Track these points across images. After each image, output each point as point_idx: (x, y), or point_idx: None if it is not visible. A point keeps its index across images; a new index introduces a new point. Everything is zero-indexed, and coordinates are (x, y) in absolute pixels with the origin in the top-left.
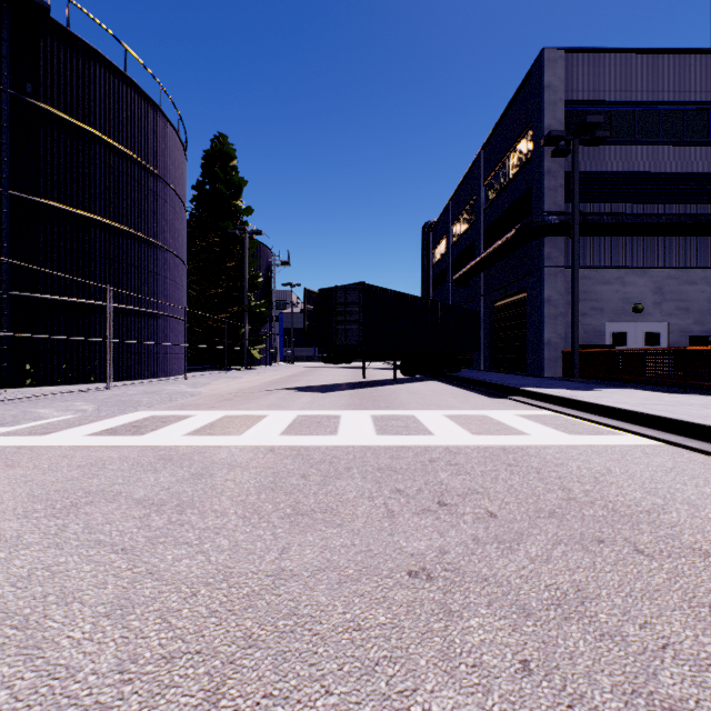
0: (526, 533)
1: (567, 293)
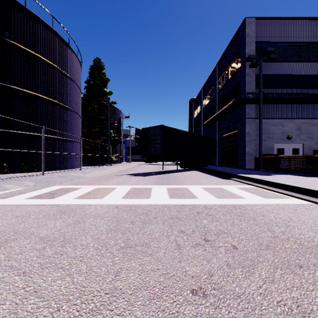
0: (256, 261)
1: (256, 130)
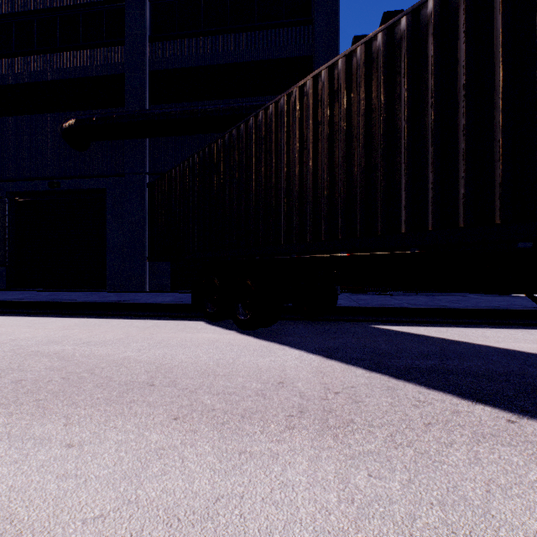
0: None
1: None
